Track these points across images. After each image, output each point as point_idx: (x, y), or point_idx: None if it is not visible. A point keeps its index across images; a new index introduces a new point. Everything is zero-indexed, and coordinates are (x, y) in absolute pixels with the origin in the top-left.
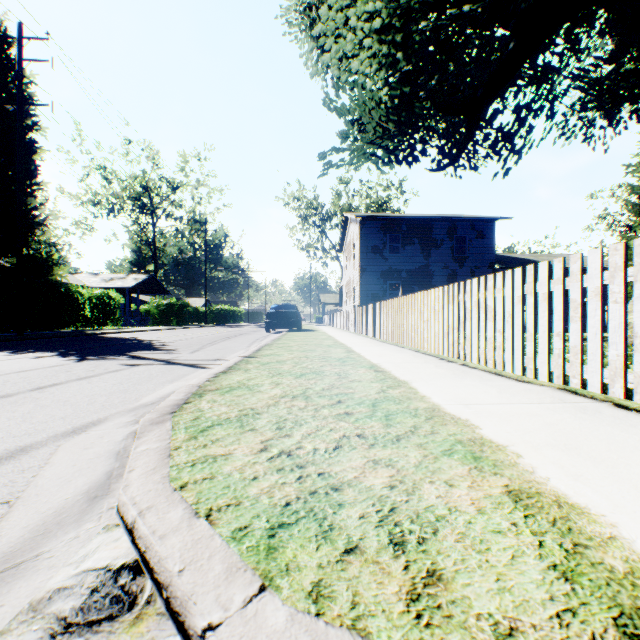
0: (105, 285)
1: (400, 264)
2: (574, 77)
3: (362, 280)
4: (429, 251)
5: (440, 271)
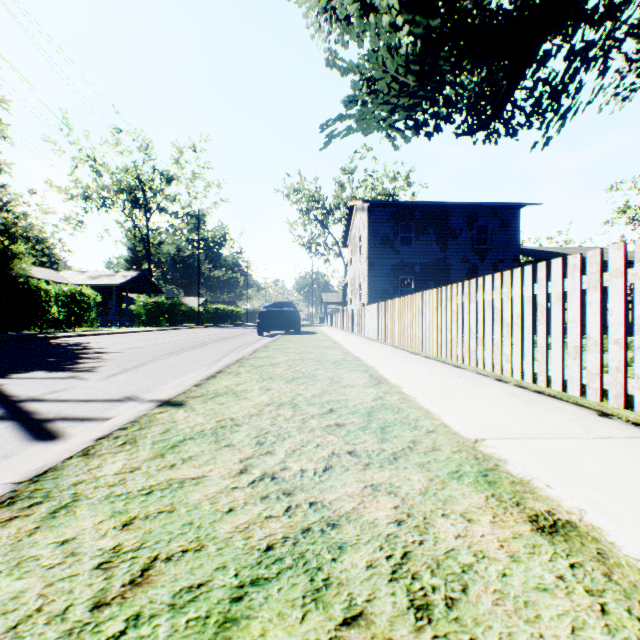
0: (90, 283)
1: (413, 257)
2: None
3: (370, 275)
4: (446, 242)
5: (458, 265)
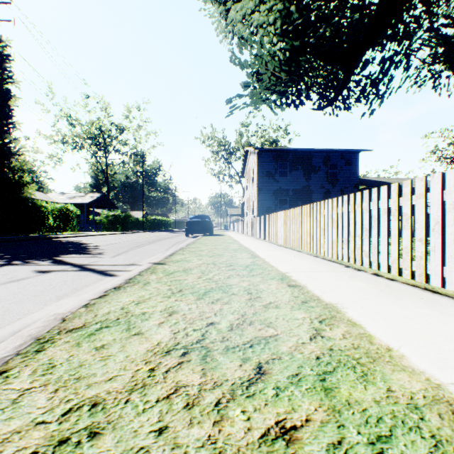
0: (69, 201)
1: (287, 185)
2: (433, 30)
3: (259, 197)
4: (309, 175)
5: (318, 190)
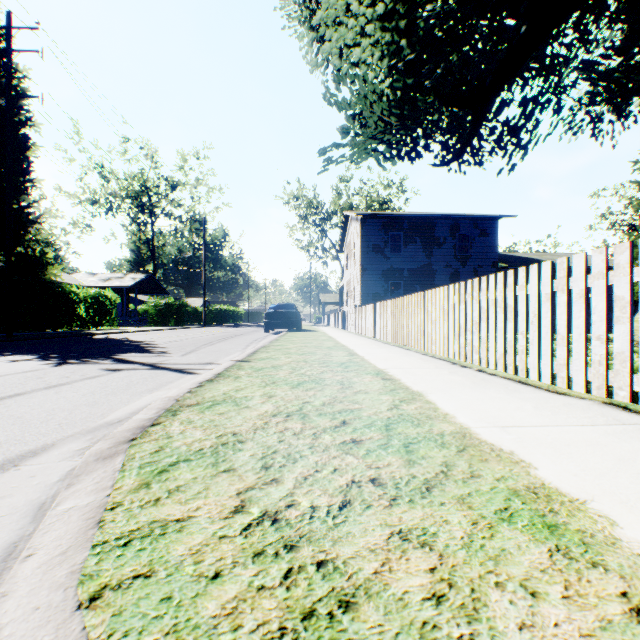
0: (102, 285)
1: (402, 263)
2: (585, 67)
3: (363, 279)
4: (431, 250)
5: (442, 270)
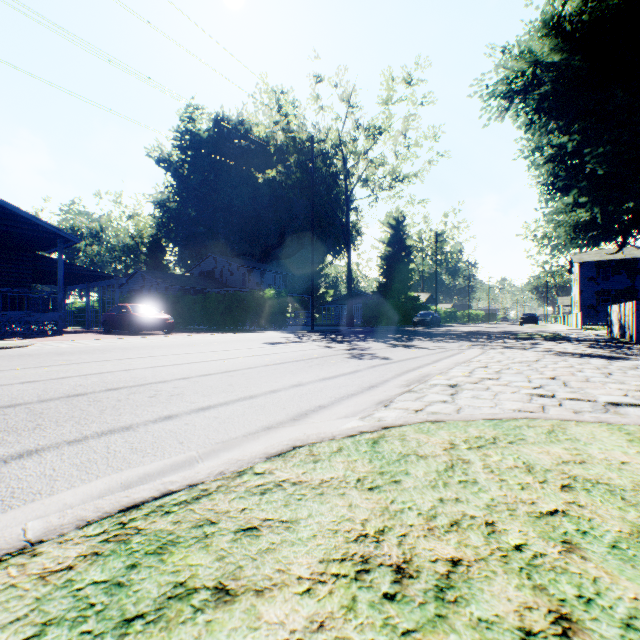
0: None
1: (609, 286)
2: None
3: (580, 297)
4: (634, 277)
5: None
